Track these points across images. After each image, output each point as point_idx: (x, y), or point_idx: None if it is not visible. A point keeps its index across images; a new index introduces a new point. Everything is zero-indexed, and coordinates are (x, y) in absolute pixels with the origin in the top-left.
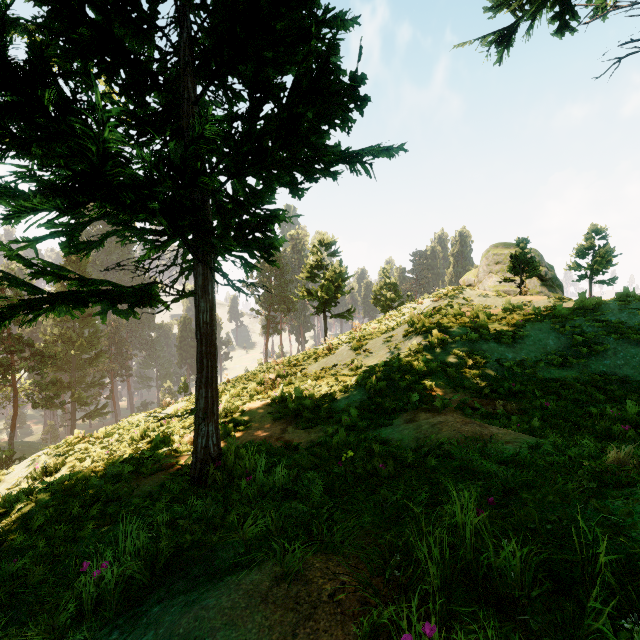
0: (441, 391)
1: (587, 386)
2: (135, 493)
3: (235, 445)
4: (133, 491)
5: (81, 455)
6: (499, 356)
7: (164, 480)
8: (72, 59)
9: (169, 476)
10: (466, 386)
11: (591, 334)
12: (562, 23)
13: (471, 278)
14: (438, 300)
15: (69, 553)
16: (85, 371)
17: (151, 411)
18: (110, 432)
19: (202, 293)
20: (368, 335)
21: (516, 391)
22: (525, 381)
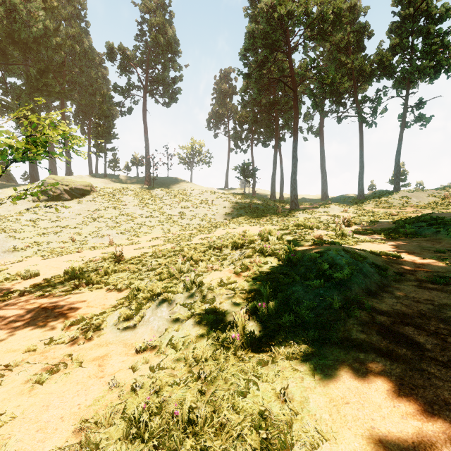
0: None
1: None
2: None
3: None
4: None
5: None
6: None
7: None
8: None
9: None
10: None
11: None
12: None
13: None
14: None
15: None
16: None
17: None
18: None
19: None
20: None
21: None
22: None
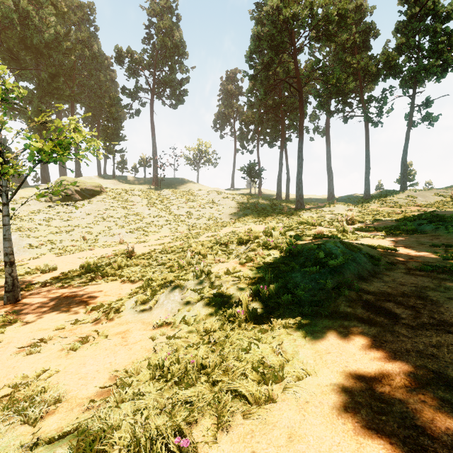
0: None
1: None
2: None
3: None
4: None
5: None
6: None
7: None
8: None
9: None
10: None
11: None
12: None
13: None
14: None
15: None
16: None
17: None
18: None
19: None
20: None
21: None
22: None
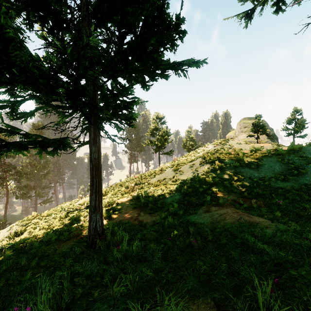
0: (221, 194)
1: (298, 191)
2: (57, 252)
3: (111, 227)
4: (56, 250)
5: (34, 225)
6: (250, 175)
7: (73, 244)
8: (20, 12)
9: (76, 242)
10: (234, 191)
11: (298, 163)
12: (278, 7)
13: (232, 135)
14: (216, 146)
15: (15, 291)
16: (42, 180)
17: (72, 201)
18: (50, 213)
19: (93, 142)
20: (181, 163)
21: (261, 194)
22: (265, 188)
